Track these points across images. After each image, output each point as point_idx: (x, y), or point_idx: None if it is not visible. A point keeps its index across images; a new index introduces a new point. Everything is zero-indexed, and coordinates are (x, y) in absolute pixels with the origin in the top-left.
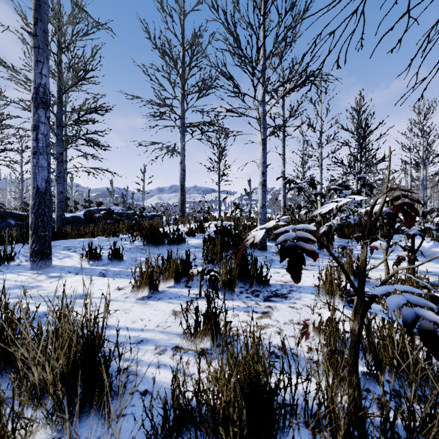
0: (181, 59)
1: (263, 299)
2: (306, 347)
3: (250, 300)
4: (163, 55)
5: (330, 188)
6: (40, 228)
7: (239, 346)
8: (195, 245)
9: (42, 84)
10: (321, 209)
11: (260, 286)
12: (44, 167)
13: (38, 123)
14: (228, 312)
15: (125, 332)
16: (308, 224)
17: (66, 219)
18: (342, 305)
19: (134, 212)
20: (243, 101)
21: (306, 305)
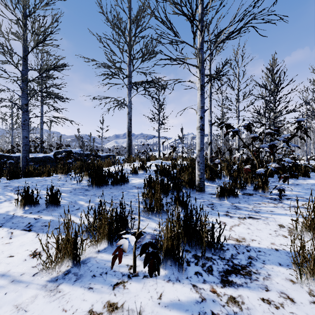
0: (128, 30)
1: (219, 279)
2: None
3: (203, 282)
4: (114, 27)
5: (265, 132)
6: None
7: None
8: (137, 185)
9: None
10: None
11: (211, 251)
12: None
13: None
14: None
15: None
16: None
17: (39, 159)
18: None
19: (90, 153)
20: (181, 53)
21: (286, 296)
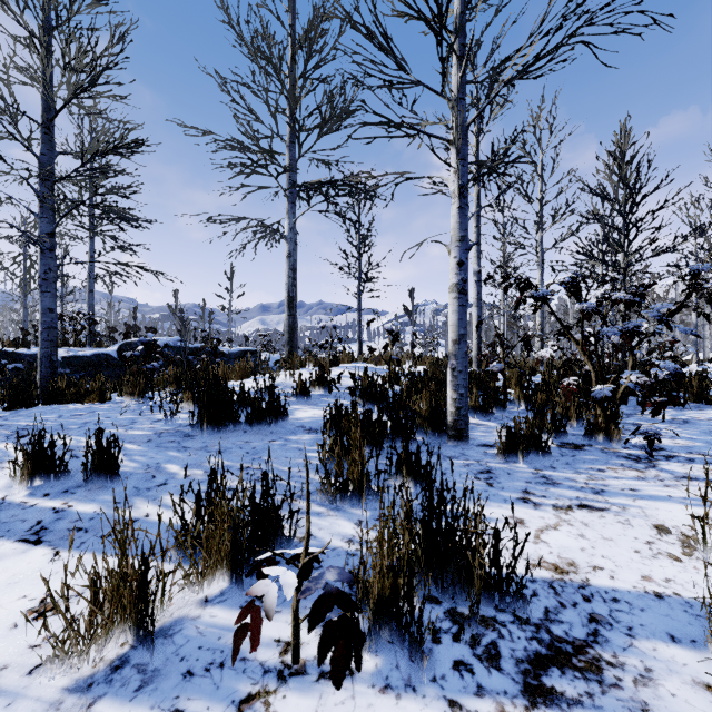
0: (289, 64)
1: (518, 682)
2: None
3: (476, 693)
4: (255, 55)
5: (612, 297)
6: None
7: None
8: (308, 425)
9: None
10: None
11: (492, 602)
12: None
13: None
14: None
15: None
16: None
17: (84, 360)
18: None
19: (201, 347)
20: (411, 112)
21: None
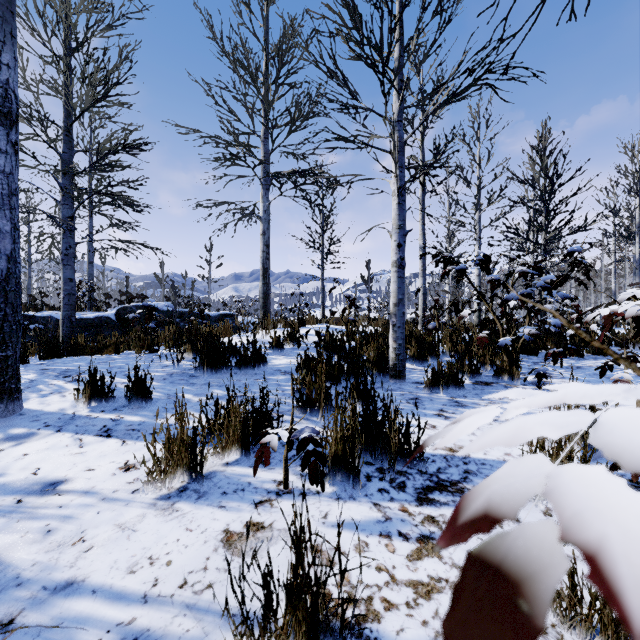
0: (263, 72)
1: (414, 496)
2: None
3: (389, 500)
4: (235, 66)
5: (515, 271)
6: None
7: None
8: (283, 369)
9: (0, 81)
10: None
11: (405, 462)
12: (4, 233)
13: None
14: (343, 536)
15: (101, 606)
16: None
17: (87, 322)
18: None
19: (189, 310)
20: (363, 126)
21: None
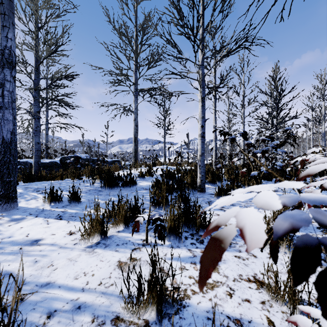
0: (134, 38)
1: None
2: (265, 318)
3: (195, 248)
4: (120, 35)
5: (259, 139)
6: (5, 175)
7: (188, 316)
8: (145, 187)
9: (7, 47)
10: (321, 165)
11: (203, 231)
12: (9, 120)
13: (4, 81)
14: (174, 263)
15: (63, 293)
16: (324, 195)
17: (45, 164)
18: (289, 256)
19: (97, 158)
20: (184, 67)
21: (252, 254)
